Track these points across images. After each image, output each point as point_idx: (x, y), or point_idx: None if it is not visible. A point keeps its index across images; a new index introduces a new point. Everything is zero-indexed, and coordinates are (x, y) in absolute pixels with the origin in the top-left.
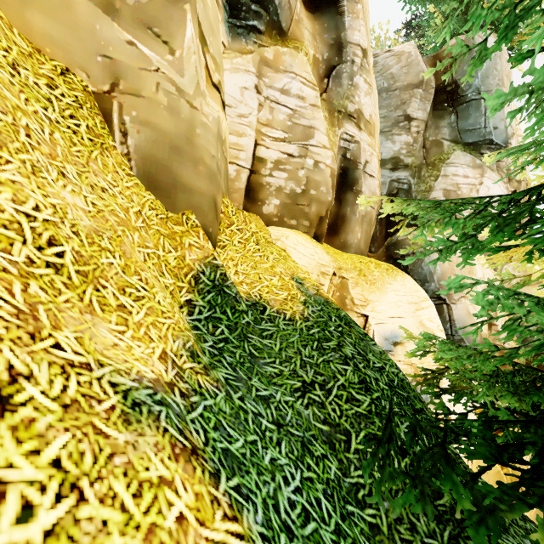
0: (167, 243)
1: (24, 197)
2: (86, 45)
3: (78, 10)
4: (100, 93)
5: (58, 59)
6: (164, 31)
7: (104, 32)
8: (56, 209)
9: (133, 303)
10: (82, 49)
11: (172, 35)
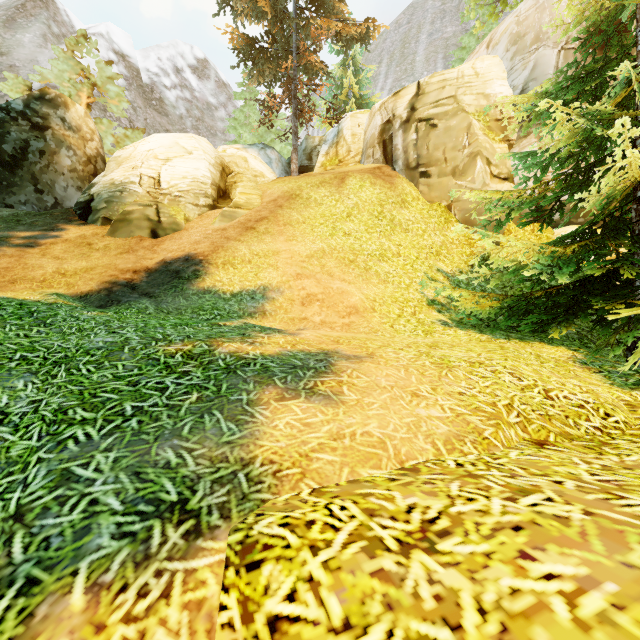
0: (467, 247)
1: (427, 241)
2: (445, 192)
3: (443, 183)
4: (449, 205)
5: (438, 201)
6: (469, 173)
7: (450, 185)
8: (433, 242)
9: (447, 260)
10: (444, 194)
11: (472, 172)
